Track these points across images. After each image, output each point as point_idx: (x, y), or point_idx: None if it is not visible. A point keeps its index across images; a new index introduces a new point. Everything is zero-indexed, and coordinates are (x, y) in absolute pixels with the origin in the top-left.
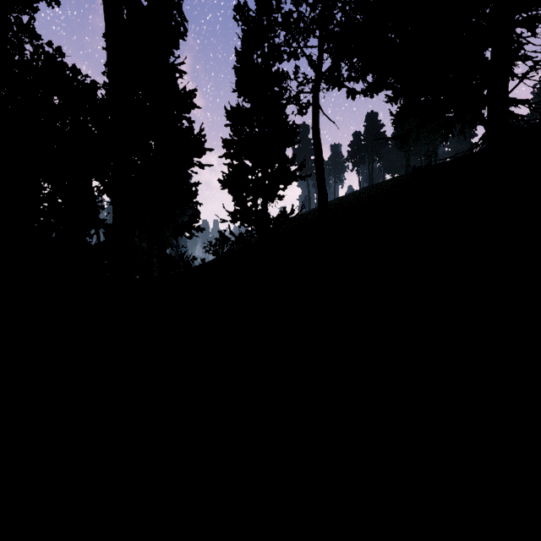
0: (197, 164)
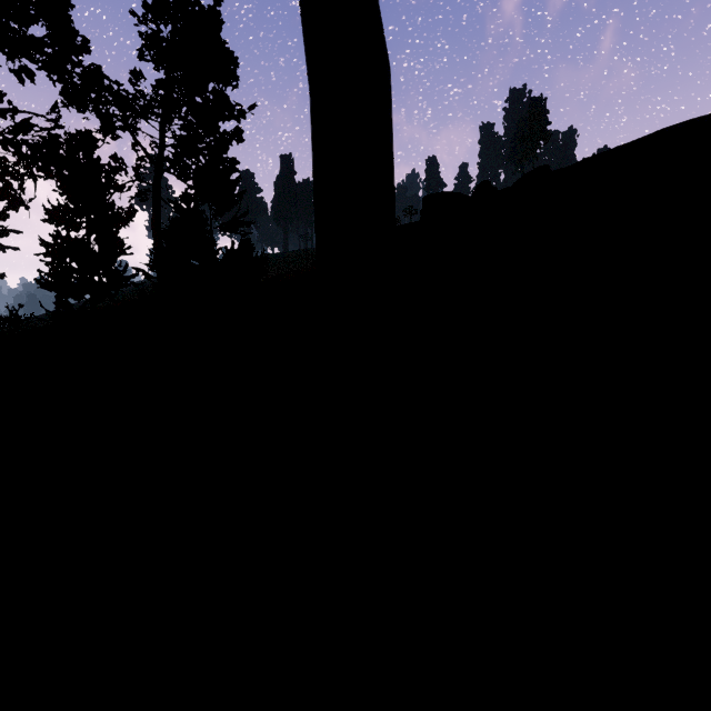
0: None
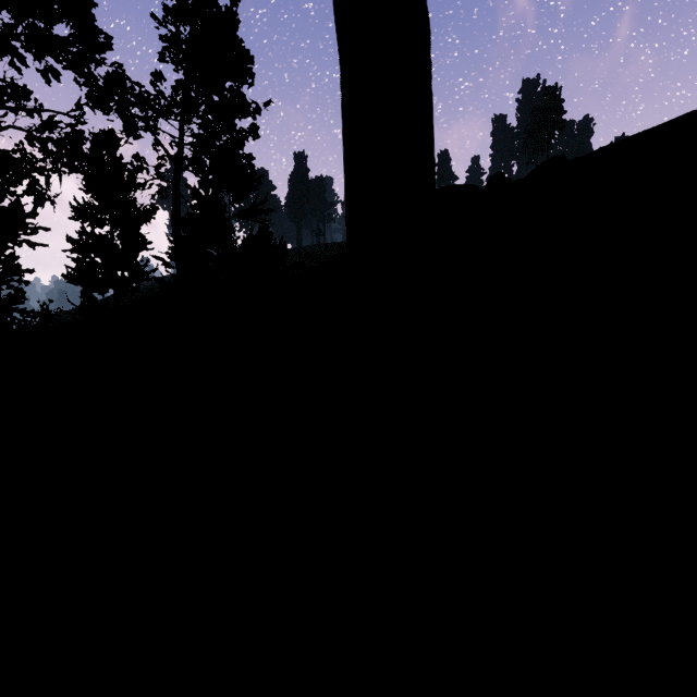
0: (26, 243)
